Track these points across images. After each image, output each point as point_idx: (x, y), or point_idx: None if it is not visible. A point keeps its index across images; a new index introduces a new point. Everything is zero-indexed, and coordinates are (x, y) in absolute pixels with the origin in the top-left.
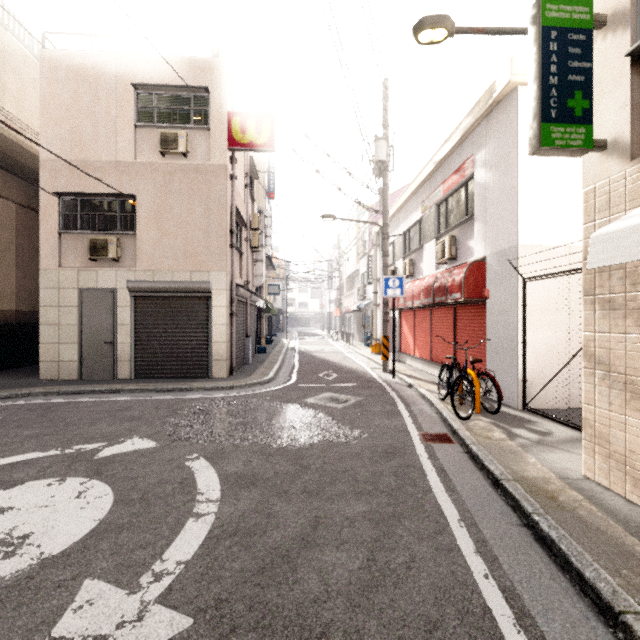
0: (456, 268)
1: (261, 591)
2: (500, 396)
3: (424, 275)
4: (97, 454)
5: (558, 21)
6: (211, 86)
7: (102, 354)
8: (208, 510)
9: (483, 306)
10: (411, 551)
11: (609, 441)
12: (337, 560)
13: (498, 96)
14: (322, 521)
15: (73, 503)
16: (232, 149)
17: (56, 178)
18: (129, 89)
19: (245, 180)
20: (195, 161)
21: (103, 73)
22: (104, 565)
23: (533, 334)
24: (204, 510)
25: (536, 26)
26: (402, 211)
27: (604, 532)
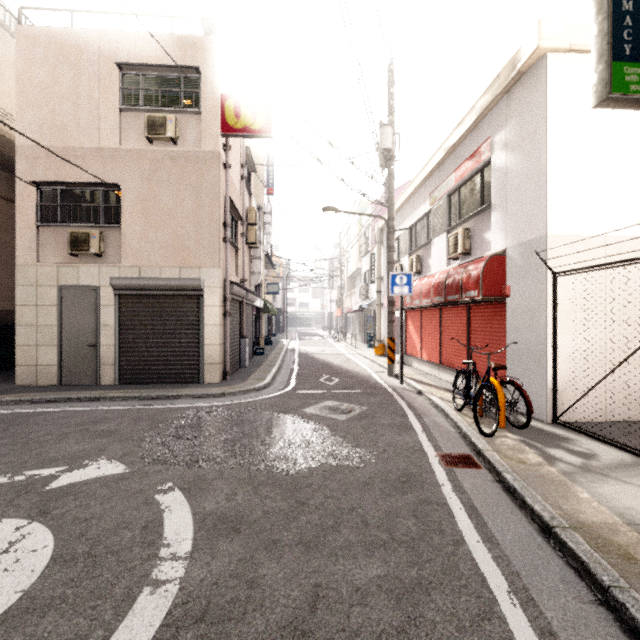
0: (472, 263)
1: None
2: (530, 409)
3: (433, 272)
4: (51, 483)
5: None
6: (202, 66)
7: (84, 357)
8: (172, 574)
9: (503, 305)
10: None
11: None
12: None
13: (523, 66)
14: (323, 594)
15: None
16: (225, 135)
17: (34, 166)
18: (113, 69)
19: (241, 172)
20: (185, 148)
21: (85, 52)
22: None
23: (564, 337)
24: (166, 574)
25: None
26: (408, 204)
27: None
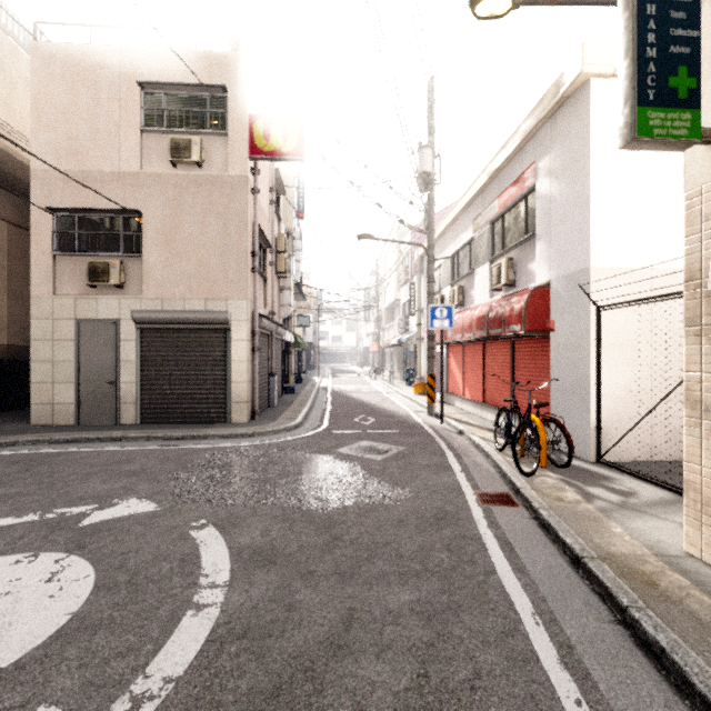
0: (515, 295)
1: None
2: (571, 447)
3: (476, 304)
4: (83, 520)
5: None
6: (229, 85)
7: (103, 395)
8: (212, 599)
9: (547, 340)
10: (475, 662)
11: None
12: (377, 676)
13: (566, 91)
14: (358, 616)
15: (42, 589)
16: (254, 158)
17: (50, 191)
18: (134, 88)
19: (270, 195)
20: (211, 172)
21: (104, 70)
22: (67, 683)
23: (609, 373)
24: (207, 599)
25: None
26: (450, 231)
27: None
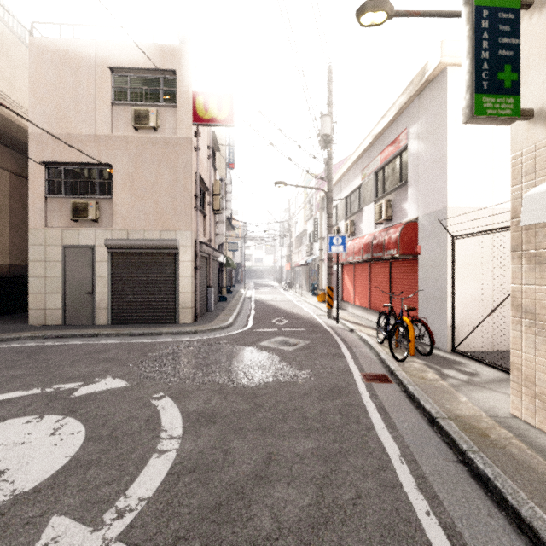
0: (392, 227)
1: (217, 528)
2: (432, 340)
3: (363, 234)
4: (73, 393)
5: (489, 1)
6: (178, 69)
7: (83, 303)
8: (170, 447)
9: (416, 261)
10: (357, 487)
11: (535, 383)
12: (288, 496)
13: (430, 76)
14: (274, 457)
15: (48, 440)
16: (196, 124)
17: (43, 149)
18: (106, 72)
19: (208, 152)
20: (164, 134)
21: (84, 58)
22: (71, 501)
23: (461, 285)
24: (167, 447)
25: (469, 6)
26: (344, 179)
27: (535, 469)
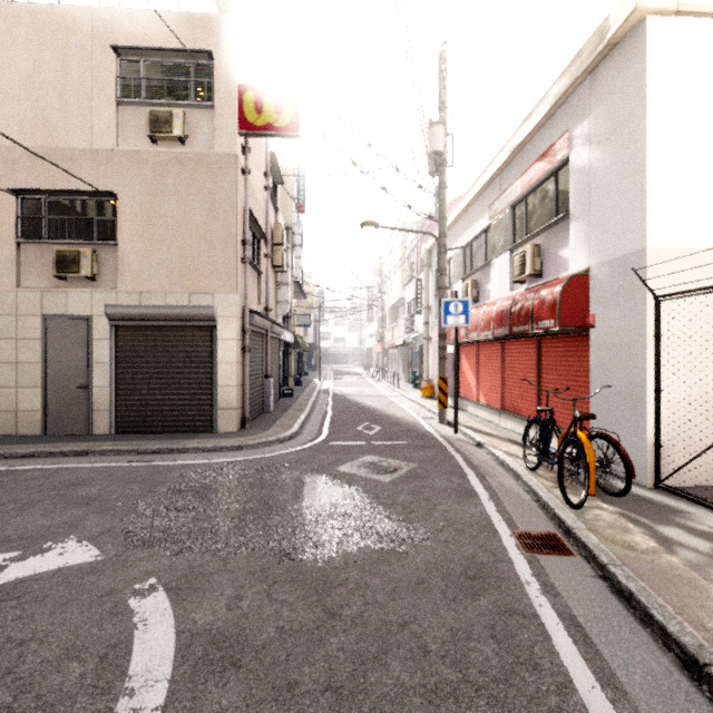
0: (545, 286)
1: None
2: (631, 472)
3: (493, 299)
4: None
5: None
6: (216, 51)
7: (73, 401)
8: None
9: (585, 338)
10: None
11: None
12: None
13: (615, 35)
14: None
15: None
16: (244, 133)
17: (13, 171)
18: (109, 54)
19: (265, 182)
20: (196, 149)
21: (75, 33)
22: None
23: (669, 377)
24: None
25: None
26: (462, 220)
27: None
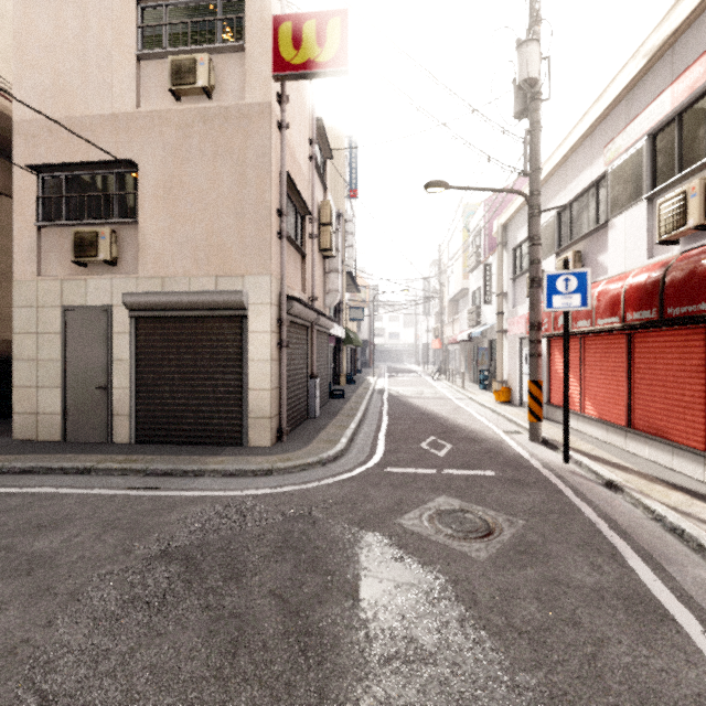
0: None
1: None
2: None
3: (612, 273)
4: None
5: None
6: None
7: (92, 404)
8: None
9: None
10: None
11: None
12: None
13: None
14: None
15: None
16: (279, 76)
17: (34, 147)
18: (129, 2)
19: (310, 151)
20: (224, 103)
21: None
22: None
23: None
24: None
25: None
26: (555, 177)
27: None
